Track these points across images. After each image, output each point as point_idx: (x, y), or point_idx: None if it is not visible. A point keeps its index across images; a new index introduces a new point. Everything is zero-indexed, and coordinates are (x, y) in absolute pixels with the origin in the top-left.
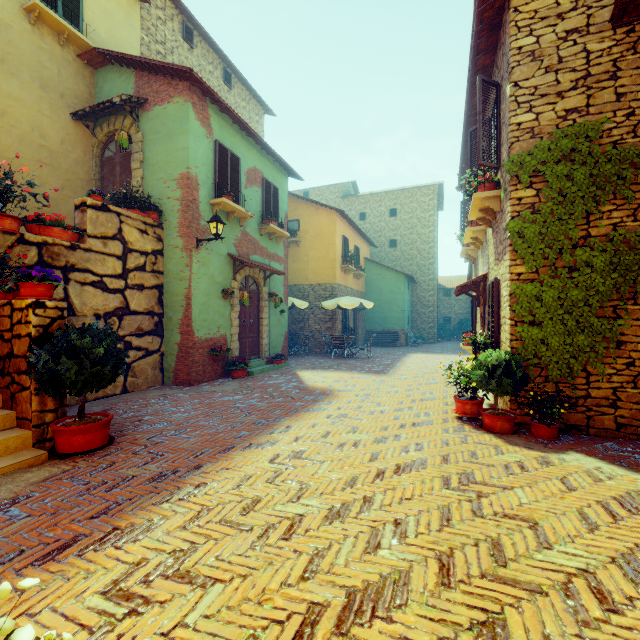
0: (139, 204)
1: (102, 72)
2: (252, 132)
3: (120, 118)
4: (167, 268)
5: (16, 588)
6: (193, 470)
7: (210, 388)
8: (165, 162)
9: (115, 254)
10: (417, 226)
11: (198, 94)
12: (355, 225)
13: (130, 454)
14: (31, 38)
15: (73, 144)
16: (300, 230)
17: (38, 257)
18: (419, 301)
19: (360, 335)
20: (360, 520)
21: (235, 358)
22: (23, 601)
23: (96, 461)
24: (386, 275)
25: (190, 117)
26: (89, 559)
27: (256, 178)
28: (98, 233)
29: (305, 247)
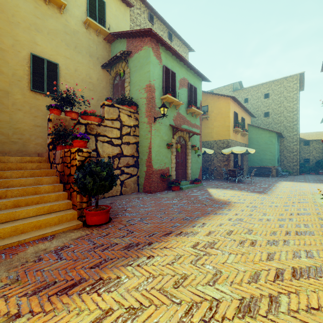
0: (127, 102)
1: (113, 44)
2: (182, 58)
3: (120, 63)
4: (140, 133)
5: (44, 309)
6: (147, 245)
7: (160, 195)
8: (139, 80)
9: (117, 127)
10: (284, 102)
11: (154, 42)
12: (242, 105)
13: (117, 229)
14: (86, 35)
15: (102, 80)
16: (208, 111)
17: (85, 130)
18: (285, 149)
19: (245, 169)
20: (271, 321)
21: (173, 180)
22: (44, 322)
23: (101, 231)
24: (262, 133)
25: (151, 55)
26: (83, 299)
27: (184, 83)
28: (109, 118)
29: (211, 120)
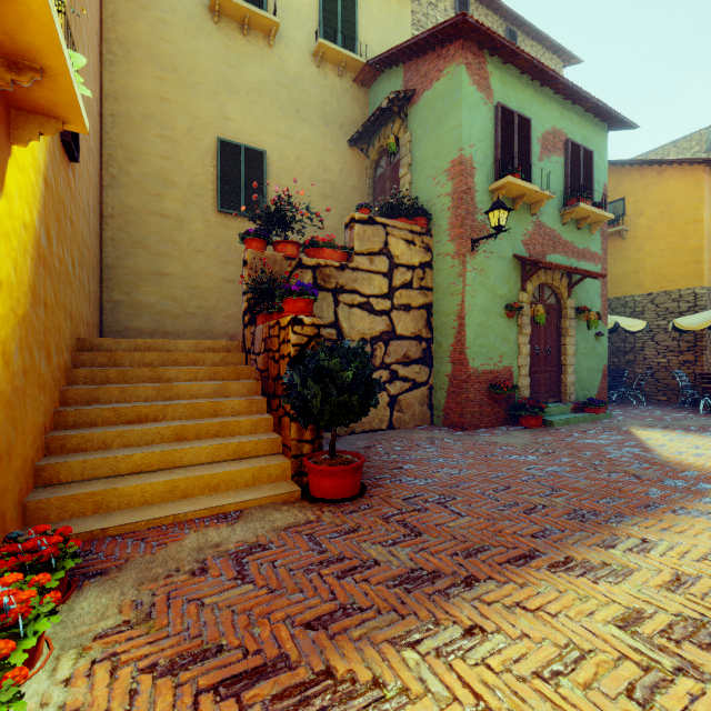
0: (405, 211)
1: (374, 87)
2: (550, 74)
3: (389, 126)
4: (436, 283)
5: None
6: (461, 585)
7: (489, 437)
8: (434, 155)
9: (381, 271)
10: None
11: (473, 50)
12: None
13: (379, 518)
14: (317, 80)
15: (350, 172)
16: (626, 213)
17: (313, 280)
18: None
19: None
20: None
21: (524, 399)
22: None
23: (341, 517)
24: None
25: (463, 83)
26: None
27: (555, 143)
28: (365, 250)
29: (636, 237)
